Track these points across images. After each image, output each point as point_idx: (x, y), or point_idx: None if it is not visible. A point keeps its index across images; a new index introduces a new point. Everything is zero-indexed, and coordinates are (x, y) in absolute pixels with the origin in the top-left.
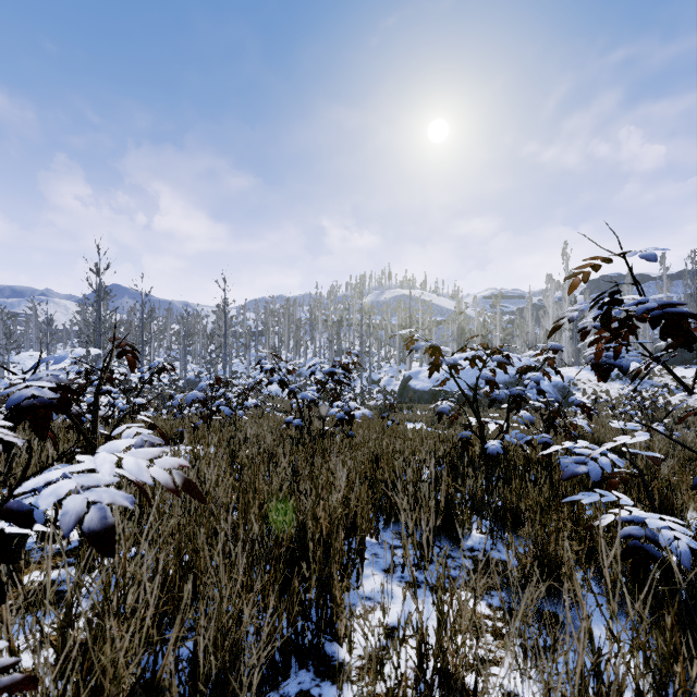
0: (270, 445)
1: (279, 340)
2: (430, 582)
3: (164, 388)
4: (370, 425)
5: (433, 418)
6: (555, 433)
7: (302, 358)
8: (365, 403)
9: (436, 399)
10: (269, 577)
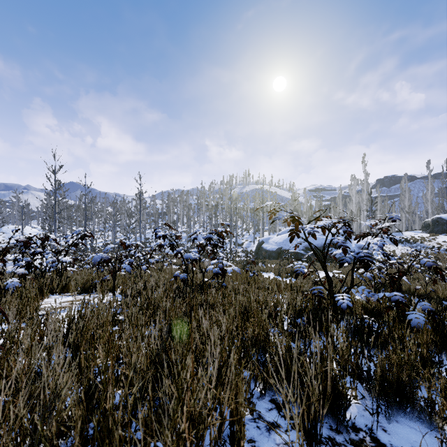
0: (157, 299)
1: (177, 217)
2: None
3: (101, 249)
4: (238, 276)
5: (280, 269)
6: (399, 290)
7: (192, 229)
8: (233, 259)
9: (280, 256)
10: None
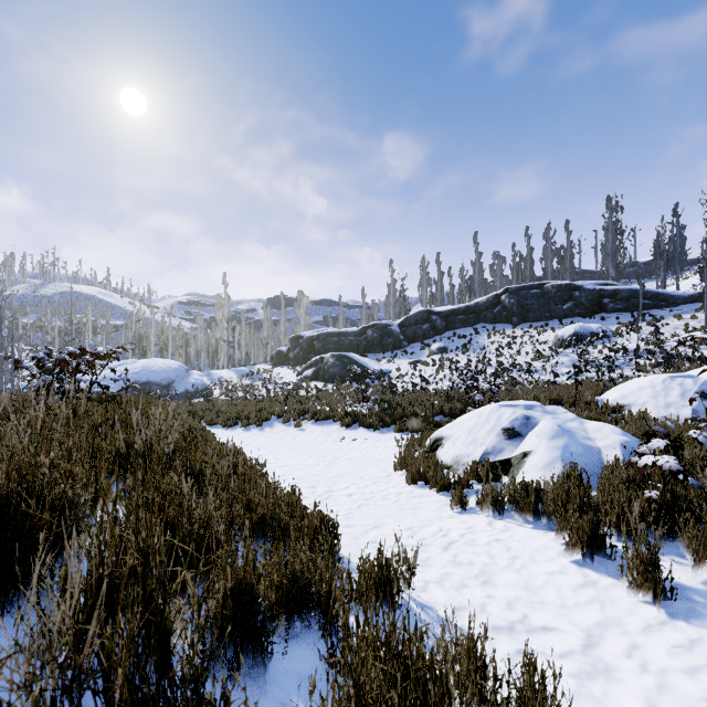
0: None
1: None
2: None
3: None
4: None
5: None
6: None
7: None
8: None
9: None
10: None
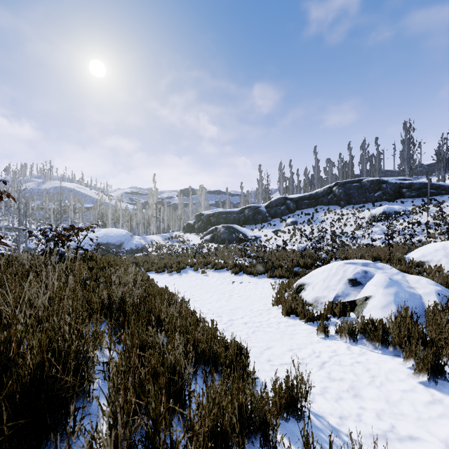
0: None
1: None
2: None
3: None
4: None
5: None
6: None
7: None
8: None
9: None
10: None
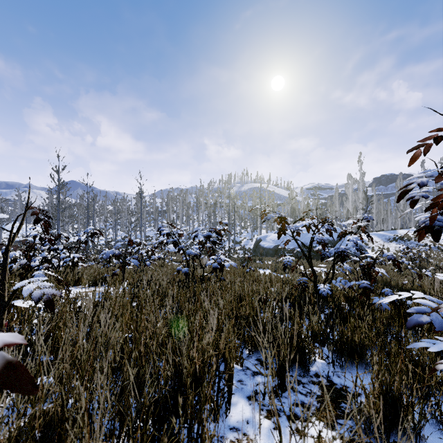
0: (164, 288)
1: (176, 216)
2: (287, 410)
3: (102, 246)
4: (235, 271)
5: (276, 266)
6: (370, 280)
7: (191, 227)
8: (231, 256)
9: (277, 253)
10: (135, 442)
